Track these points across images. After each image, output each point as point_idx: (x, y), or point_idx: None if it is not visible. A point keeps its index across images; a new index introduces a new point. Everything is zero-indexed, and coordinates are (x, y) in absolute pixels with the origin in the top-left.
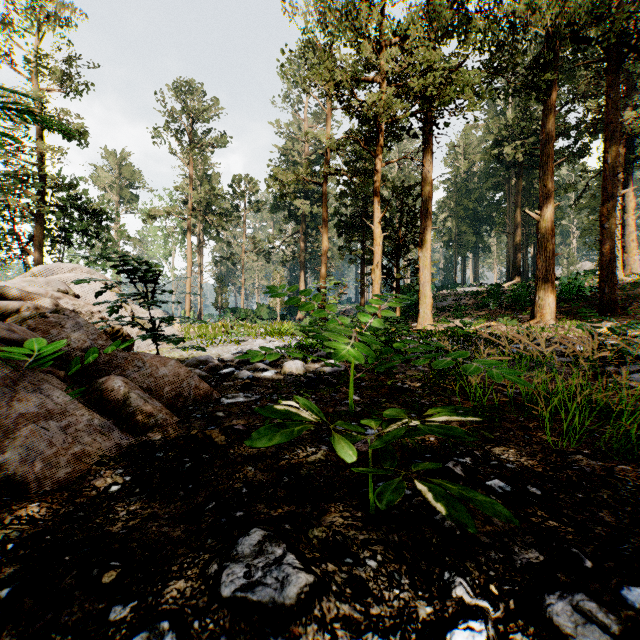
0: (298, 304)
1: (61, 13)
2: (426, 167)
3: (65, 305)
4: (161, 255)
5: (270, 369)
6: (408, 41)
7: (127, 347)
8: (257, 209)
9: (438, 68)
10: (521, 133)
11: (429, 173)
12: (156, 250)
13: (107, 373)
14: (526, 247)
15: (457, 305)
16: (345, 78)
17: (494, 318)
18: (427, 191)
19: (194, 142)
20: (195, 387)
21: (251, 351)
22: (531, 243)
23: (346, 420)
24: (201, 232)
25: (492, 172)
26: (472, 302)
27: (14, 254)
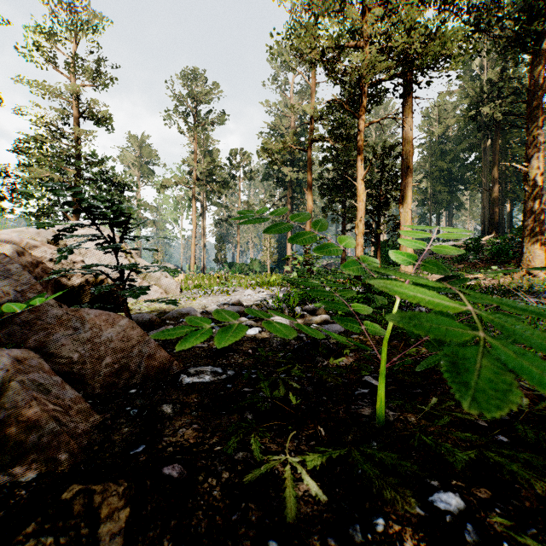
0: (285, 257)
1: (92, 22)
2: (407, 127)
3: (42, 254)
4: (172, 219)
5: (254, 325)
6: (392, 1)
7: (113, 298)
8: (250, 177)
9: (422, 27)
10: (499, 93)
11: (410, 132)
12: (168, 215)
13: (28, 338)
14: (502, 203)
15: (435, 258)
16: (330, 45)
17: (475, 270)
18: (408, 149)
19: (198, 123)
20: (151, 355)
21: (193, 321)
22: (507, 199)
23: (405, 494)
24: (204, 199)
25: (467, 134)
26: (450, 255)
27: (58, 220)
